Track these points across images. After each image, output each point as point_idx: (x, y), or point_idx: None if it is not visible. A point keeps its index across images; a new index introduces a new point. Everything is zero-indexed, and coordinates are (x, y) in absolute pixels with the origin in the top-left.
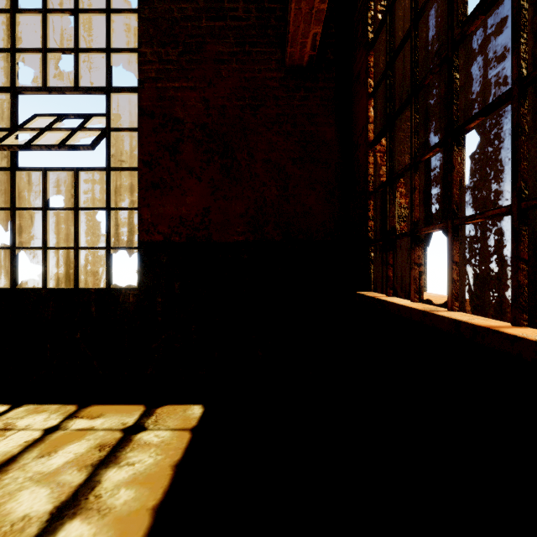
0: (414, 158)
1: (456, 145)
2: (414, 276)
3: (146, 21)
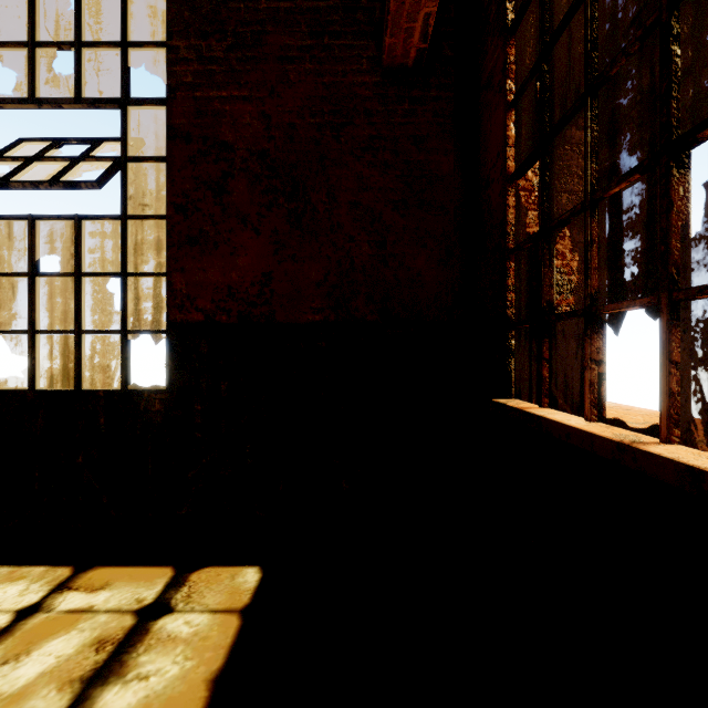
0: (591, 193)
1: (676, 167)
2: (590, 380)
3: (179, 1)
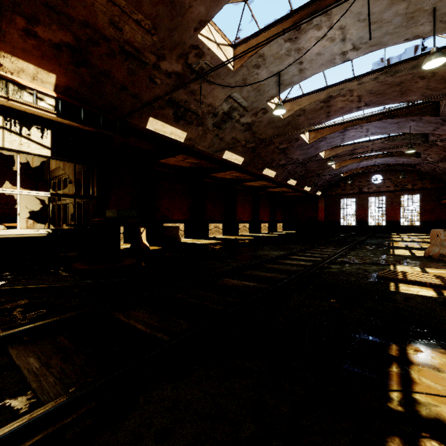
0: None
1: None
2: None
3: (421, 200)
